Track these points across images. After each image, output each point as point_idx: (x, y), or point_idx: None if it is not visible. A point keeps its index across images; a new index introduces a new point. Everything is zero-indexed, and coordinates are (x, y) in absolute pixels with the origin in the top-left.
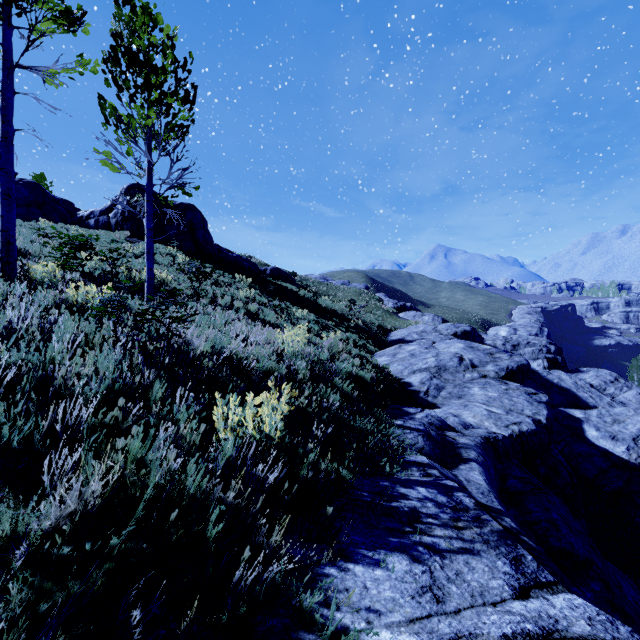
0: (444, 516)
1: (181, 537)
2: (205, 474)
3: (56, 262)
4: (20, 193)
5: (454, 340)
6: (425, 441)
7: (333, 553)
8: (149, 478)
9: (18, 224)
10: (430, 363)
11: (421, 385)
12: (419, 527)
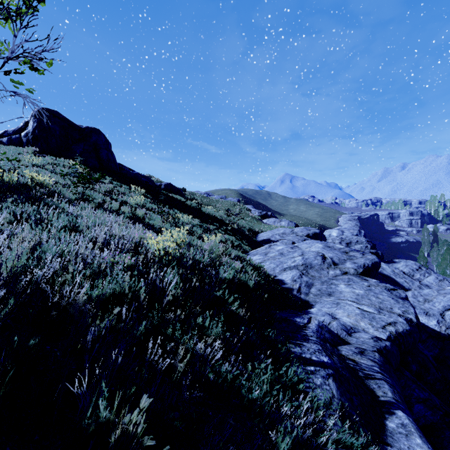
0: None
1: None
2: None
3: None
4: None
5: (312, 240)
6: (338, 387)
7: None
8: None
9: None
10: (298, 261)
11: (293, 283)
12: None
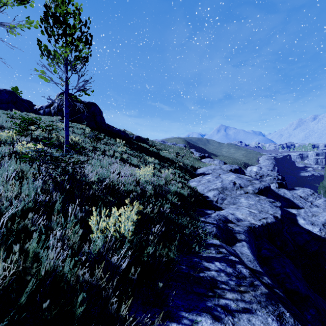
0: (231, 283)
1: (60, 309)
2: (80, 262)
3: (14, 131)
4: (3, 96)
5: (230, 173)
6: (217, 230)
7: (162, 315)
8: (40, 268)
9: (1, 112)
10: (218, 185)
11: (214, 197)
12: (217, 292)
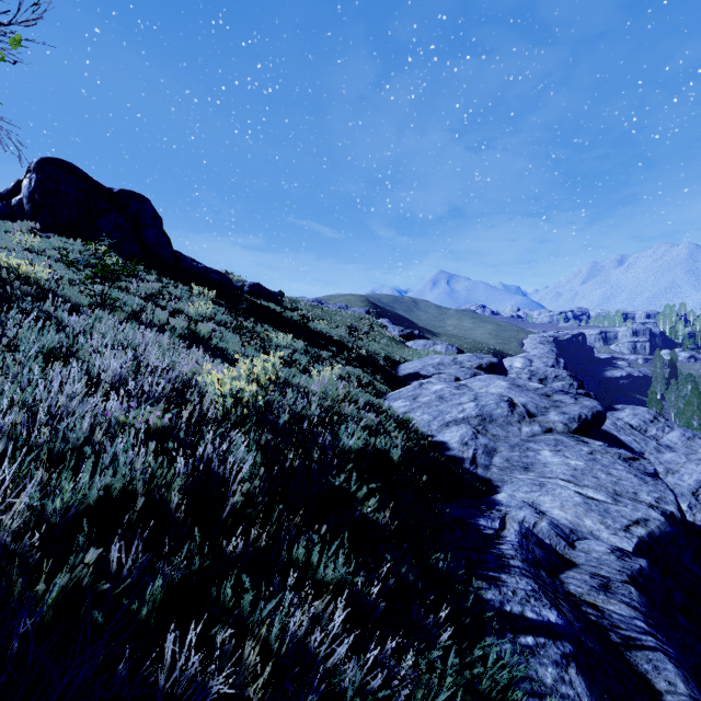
0: None
1: None
2: None
3: None
4: None
5: (489, 376)
6: (591, 687)
7: None
8: None
9: None
10: (469, 411)
11: (463, 447)
12: None
